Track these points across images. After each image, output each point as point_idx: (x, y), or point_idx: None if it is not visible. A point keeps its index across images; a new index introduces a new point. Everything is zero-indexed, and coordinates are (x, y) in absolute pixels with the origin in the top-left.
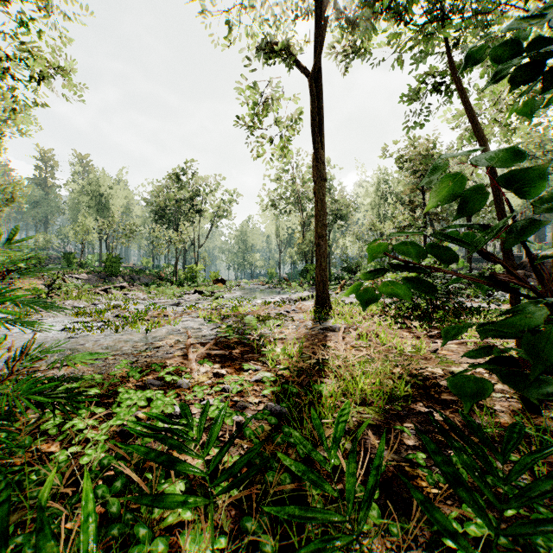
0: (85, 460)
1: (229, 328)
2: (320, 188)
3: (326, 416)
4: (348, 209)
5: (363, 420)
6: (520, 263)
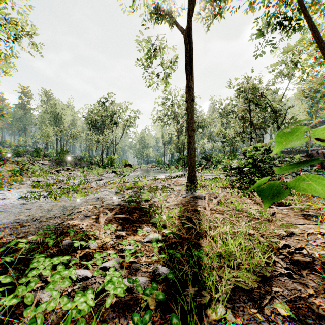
0: None
1: (129, 199)
2: (190, 106)
3: (207, 286)
4: (205, 122)
5: (237, 284)
6: (309, 154)
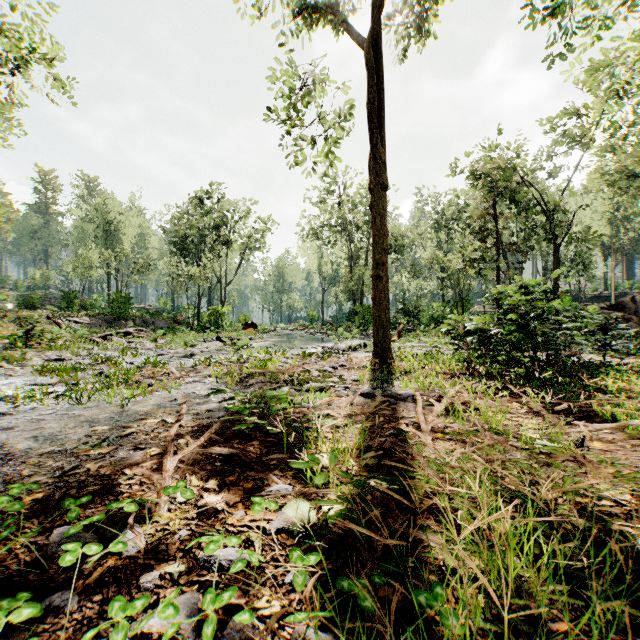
0: None
1: (239, 409)
2: (379, 200)
3: None
4: (404, 240)
5: None
6: (616, 303)
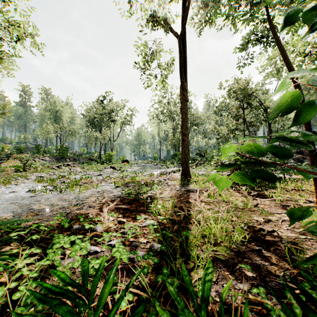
0: (17, 295)
1: (128, 191)
2: (184, 106)
3: (191, 255)
4: (199, 119)
5: (216, 256)
6: (300, 150)
